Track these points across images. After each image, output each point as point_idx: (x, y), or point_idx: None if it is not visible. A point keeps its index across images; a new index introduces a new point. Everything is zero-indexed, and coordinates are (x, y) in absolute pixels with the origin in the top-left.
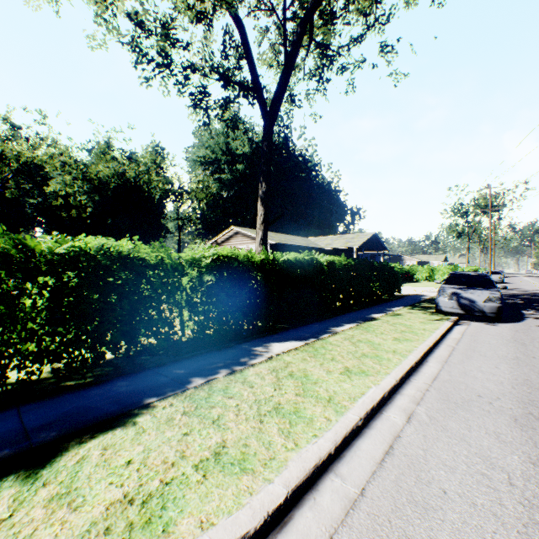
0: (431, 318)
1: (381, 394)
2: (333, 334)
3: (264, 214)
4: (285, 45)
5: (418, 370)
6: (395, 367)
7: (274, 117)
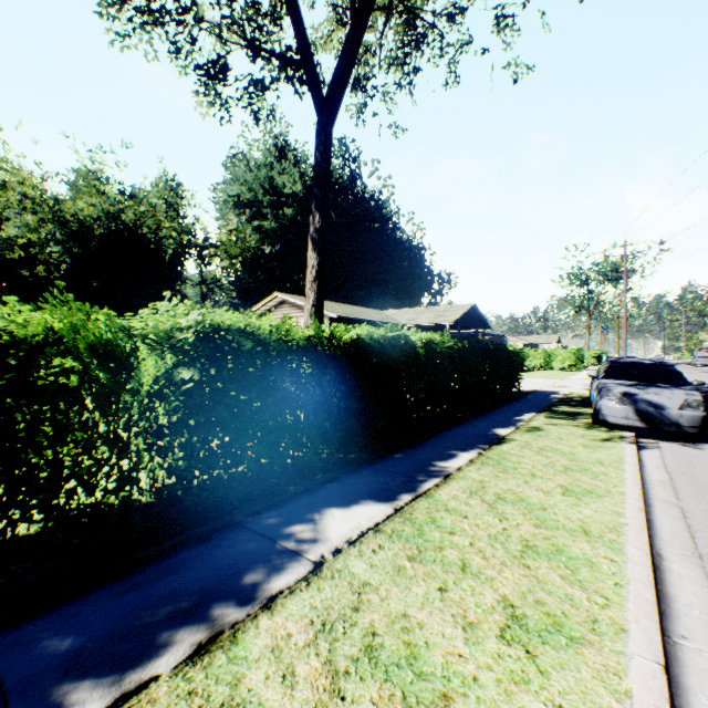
0: (595, 436)
1: None
2: (444, 480)
3: (319, 265)
4: None
5: (663, 591)
6: (623, 597)
7: (335, 108)
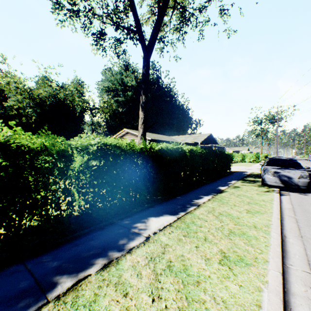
0: (262, 190)
1: (281, 306)
2: (197, 207)
3: (144, 117)
4: None
5: (285, 249)
6: (268, 250)
7: (151, 51)
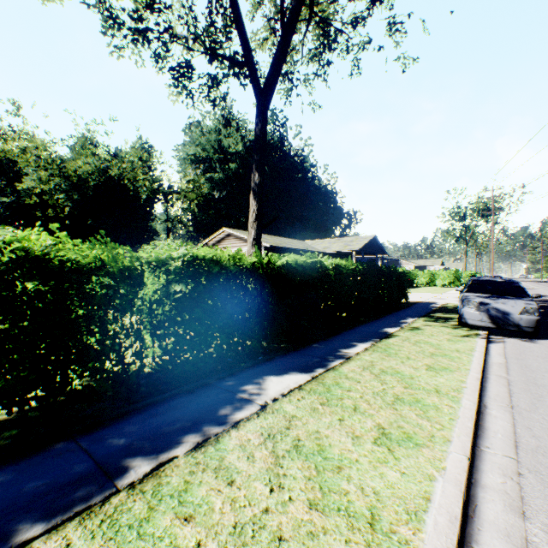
0: (458, 334)
1: (460, 499)
2: (346, 360)
3: (258, 210)
4: (282, 10)
5: (481, 425)
6: (453, 425)
7: (269, 96)
